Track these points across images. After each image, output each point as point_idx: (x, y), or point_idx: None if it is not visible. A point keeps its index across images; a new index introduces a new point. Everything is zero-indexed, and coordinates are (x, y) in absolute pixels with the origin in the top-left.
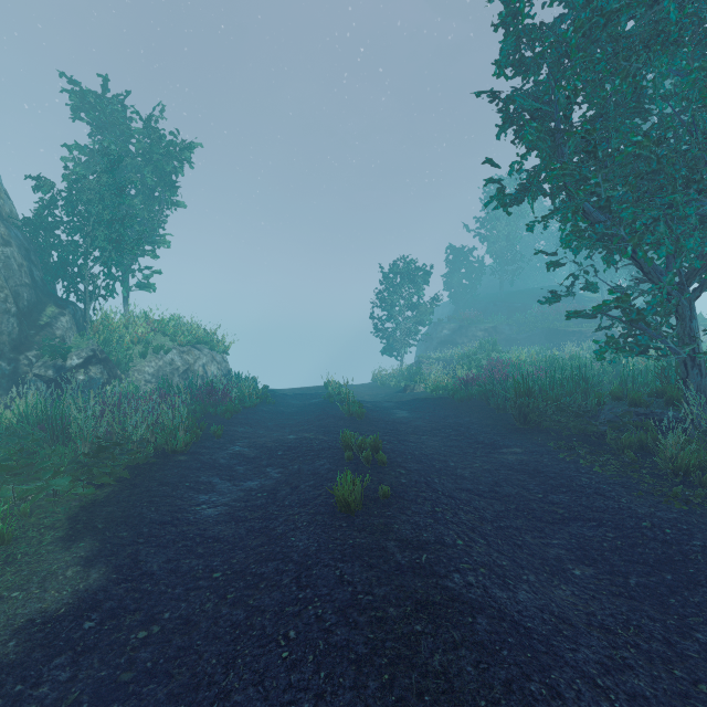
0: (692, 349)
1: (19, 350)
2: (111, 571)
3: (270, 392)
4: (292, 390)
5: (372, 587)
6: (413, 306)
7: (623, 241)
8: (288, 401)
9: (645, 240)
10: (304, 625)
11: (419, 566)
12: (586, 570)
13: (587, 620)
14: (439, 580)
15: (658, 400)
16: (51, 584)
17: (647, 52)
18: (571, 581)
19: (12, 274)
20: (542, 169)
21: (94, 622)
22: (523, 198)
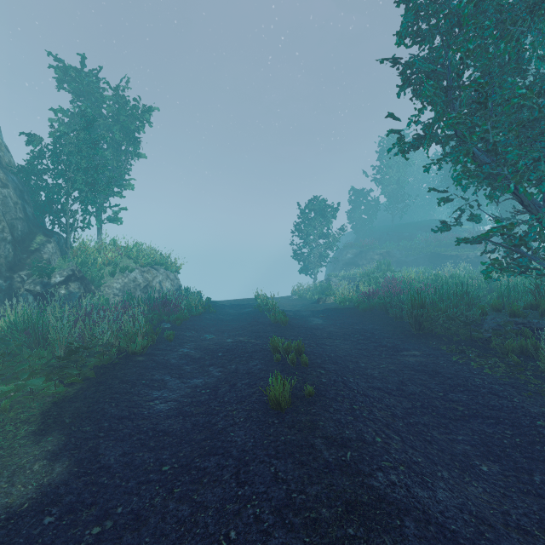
0: None
1: (13, 270)
2: (73, 465)
3: (212, 303)
4: (229, 301)
5: (304, 485)
6: (324, 235)
7: (506, 179)
8: (226, 310)
9: (529, 177)
10: (243, 525)
11: (345, 463)
12: (492, 466)
13: (503, 519)
14: (364, 479)
15: (533, 311)
16: (18, 479)
17: (532, 17)
18: (481, 477)
19: (9, 210)
20: (437, 120)
21: (53, 517)
22: (419, 145)
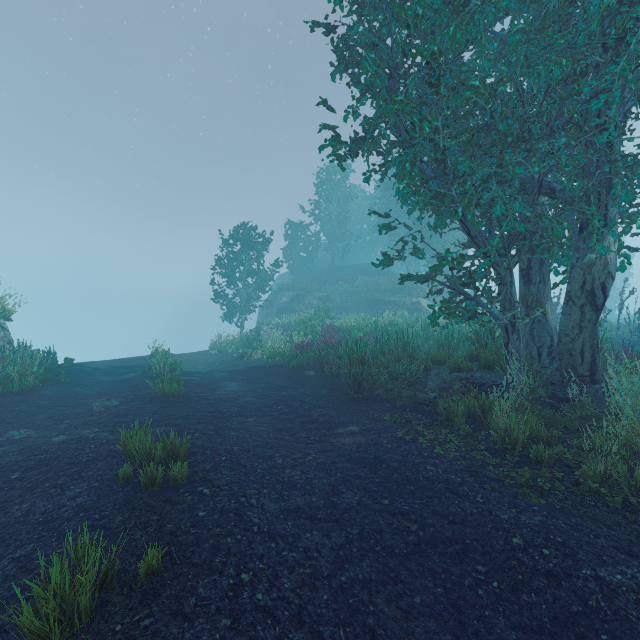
0: (512, 314)
1: None
2: None
3: (73, 367)
4: (107, 362)
5: None
6: (253, 273)
7: (453, 202)
8: (96, 377)
9: (482, 195)
10: None
11: None
12: None
13: None
14: None
15: (475, 363)
16: None
17: None
18: None
19: None
20: (379, 116)
21: None
22: (358, 149)
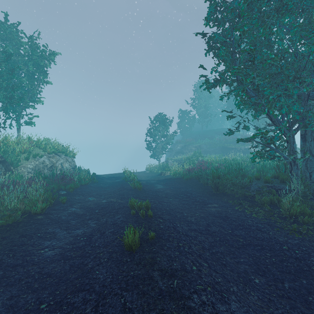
0: (294, 157)
1: None
2: None
3: (96, 176)
4: (107, 175)
5: (144, 312)
6: (164, 136)
7: (263, 106)
8: (105, 181)
9: (276, 105)
10: None
11: (172, 290)
12: (261, 279)
13: None
14: (185, 301)
15: (276, 180)
16: None
17: (278, 14)
18: (255, 288)
19: None
20: (227, 71)
21: None
22: (217, 85)
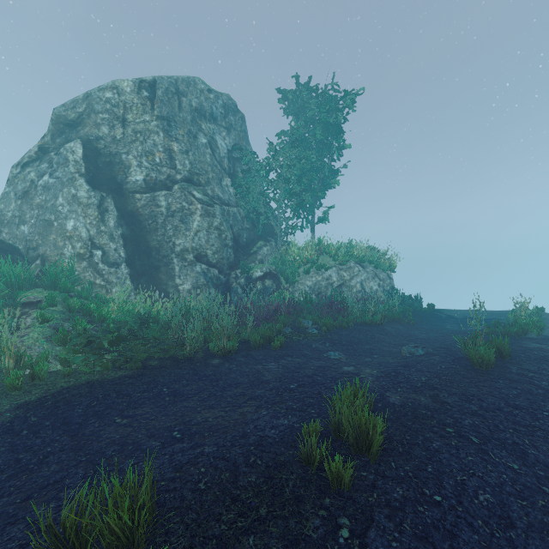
0: None
1: (233, 269)
2: None
3: (432, 312)
4: (465, 312)
5: None
6: None
7: None
8: (442, 324)
9: None
10: None
11: None
12: None
13: None
14: None
15: None
16: None
17: None
18: None
19: (237, 223)
20: None
21: None
22: None
